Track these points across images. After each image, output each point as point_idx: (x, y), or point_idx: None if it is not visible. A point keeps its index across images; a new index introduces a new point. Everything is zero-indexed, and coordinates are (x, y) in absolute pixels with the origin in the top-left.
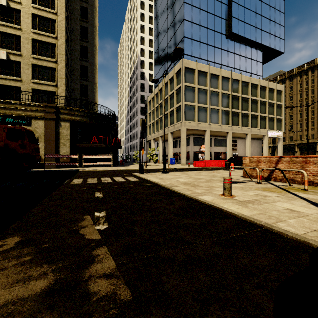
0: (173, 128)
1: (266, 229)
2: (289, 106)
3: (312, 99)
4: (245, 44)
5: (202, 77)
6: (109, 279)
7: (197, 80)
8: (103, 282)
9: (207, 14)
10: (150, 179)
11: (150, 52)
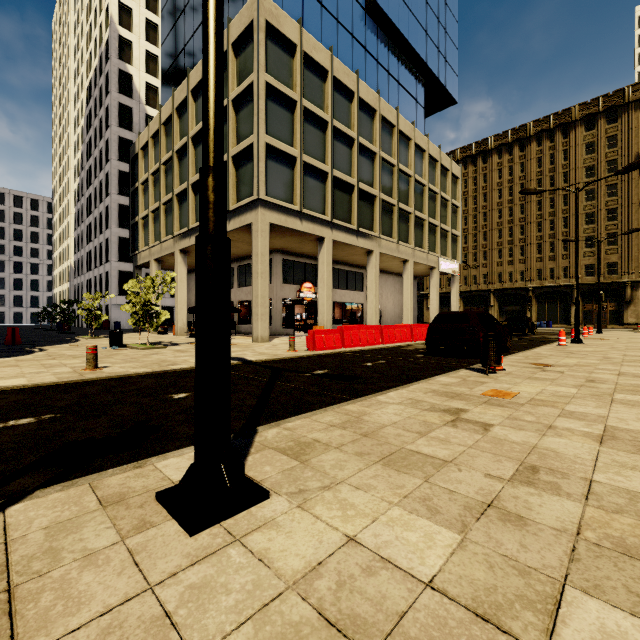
0: None
1: None
2: (533, 188)
3: (484, 211)
4: (397, 52)
5: (314, 80)
6: None
7: (300, 81)
8: None
9: None
10: None
11: (151, 27)
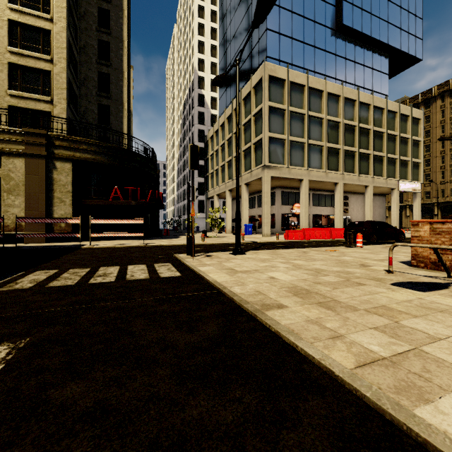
0: (249, 177)
1: None
2: (448, 137)
3: None
4: (362, 45)
5: (296, 93)
6: None
7: (288, 98)
8: None
9: None
10: (205, 273)
11: (213, 65)
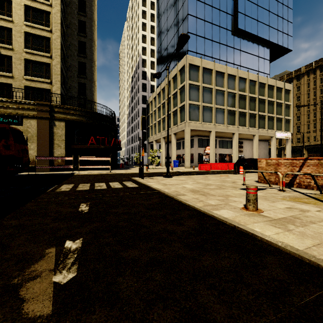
0: (176, 129)
1: None
2: (301, 105)
3: (320, 99)
4: (251, 41)
5: (207, 74)
6: None
7: (201, 78)
8: None
9: (212, 8)
10: (151, 185)
11: (152, 51)
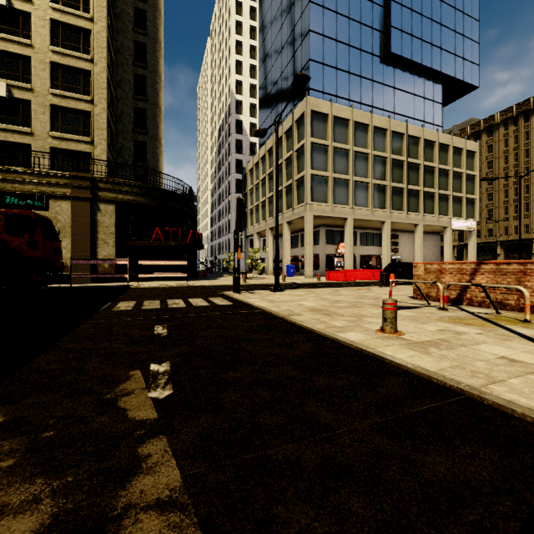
0: (291, 215)
1: (469, 398)
2: (489, 177)
3: (525, 166)
4: (413, 73)
5: (340, 128)
6: (166, 513)
7: (331, 134)
8: (153, 521)
9: (349, 21)
10: (252, 302)
11: (252, 87)
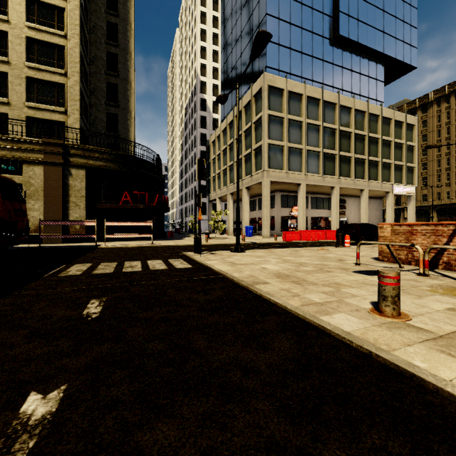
0: (249, 181)
1: None
2: (434, 145)
3: None
4: (358, 54)
5: (294, 102)
6: None
7: (286, 107)
8: None
9: (302, 6)
10: (212, 265)
11: (215, 70)
